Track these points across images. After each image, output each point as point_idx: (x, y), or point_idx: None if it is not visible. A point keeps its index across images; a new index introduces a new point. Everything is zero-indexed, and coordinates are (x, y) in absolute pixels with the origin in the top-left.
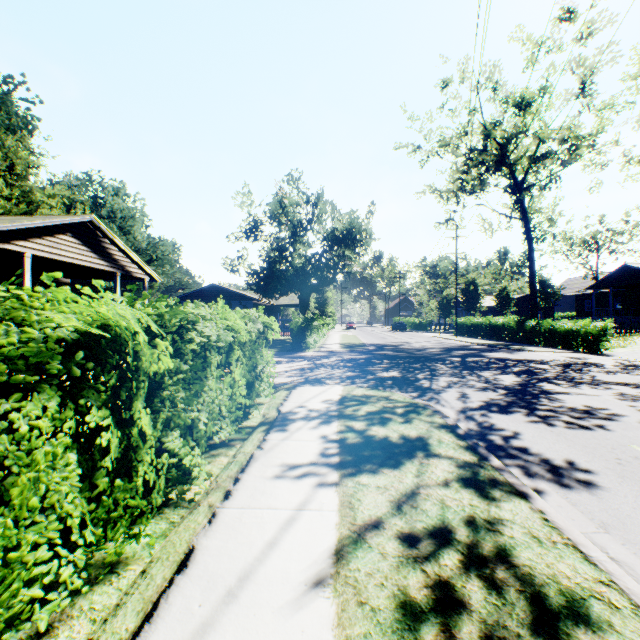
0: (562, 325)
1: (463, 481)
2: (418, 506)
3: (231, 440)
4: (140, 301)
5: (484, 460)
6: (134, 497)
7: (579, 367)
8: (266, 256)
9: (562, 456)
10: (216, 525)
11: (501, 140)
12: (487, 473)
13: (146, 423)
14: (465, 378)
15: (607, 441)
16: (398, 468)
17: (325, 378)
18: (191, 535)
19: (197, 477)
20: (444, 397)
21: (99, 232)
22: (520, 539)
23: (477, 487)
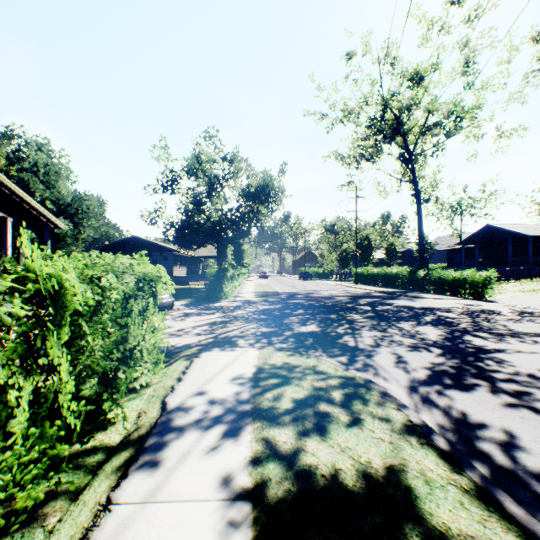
0: (450, 274)
1: None
2: None
3: (48, 499)
4: None
5: None
6: None
7: (483, 315)
8: (184, 209)
9: None
10: None
11: (397, 111)
12: None
13: None
14: (387, 332)
15: None
16: None
17: (237, 337)
18: None
19: None
20: (379, 363)
21: None
22: None
23: None
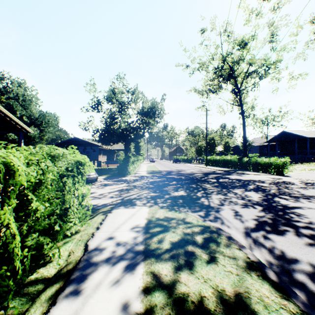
0: (262, 160)
1: None
2: None
3: None
4: None
5: None
6: None
7: (283, 184)
8: (105, 121)
9: None
10: None
11: (231, 63)
12: None
13: None
14: (227, 195)
15: None
16: None
17: (136, 199)
18: None
19: None
20: (224, 216)
21: None
22: None
23: None
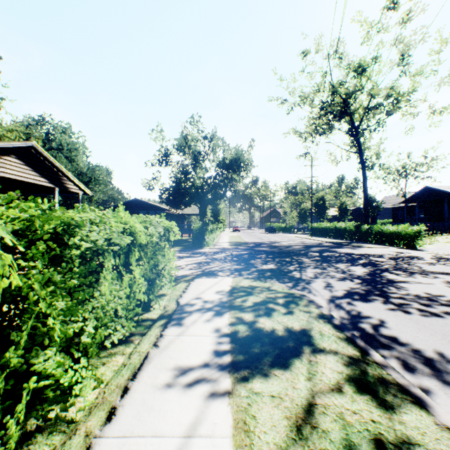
0: (388, 228)
1: (355, 385)
2: (318, 425)
3: (131, 335)
4: (14, 203)
5: (367, 356)
6: None
7: (406, 260)
8: (174, 178)
9: (431, 346)
10: None
11: (344, 95)
12: (375, 373)
13: None
14: (326, 269)
15: None
16: (289, 369)
17: (218, 271)
18: None
19: (86, 386)
20: (314, 287)
21: (40, 155)
22: None
23: (372, 393)
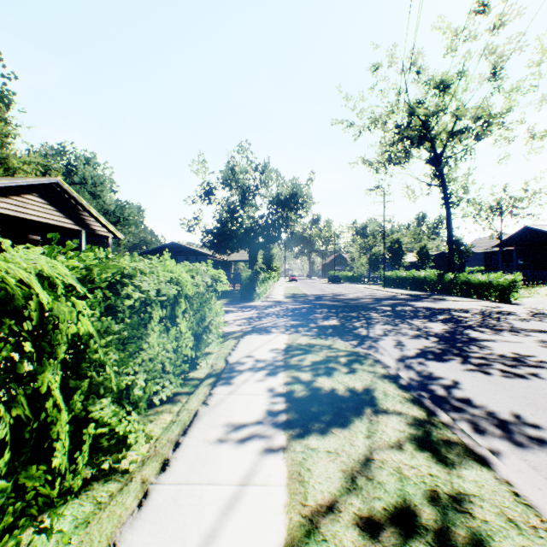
0: (477, 278)
1: (417, 443)
2: (374, 477)
3: (177, 394)
4: (68, 252)
5: (433, 416)
6: (55, 475)
7: (496, 315)
8: (219, 217)
9: (507, 408)
10: (146, 510)
11: (424, 117)
12: (440, 432)
13: (60, 395)
14: (398, 326)
15: (545, 391)
16: (347, 427)
17: (271, 327)
18: (114, 527)
19: (135, 440)
20: (382, 345)
21: (65, 193)
22: (495, 524)
23: (433, 450)
